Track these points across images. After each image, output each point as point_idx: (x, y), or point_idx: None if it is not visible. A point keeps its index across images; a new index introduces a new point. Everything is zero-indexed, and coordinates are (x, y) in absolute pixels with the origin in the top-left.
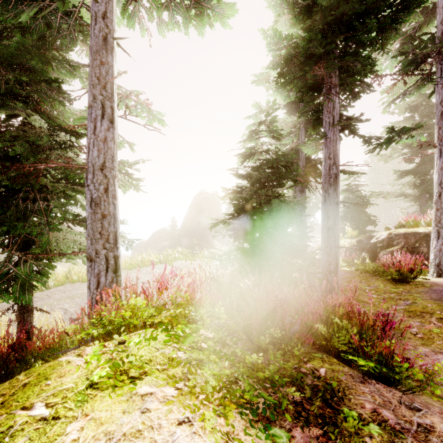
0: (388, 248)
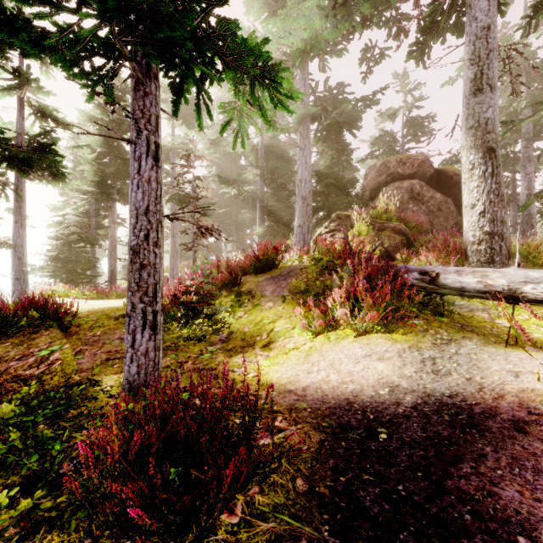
0: None
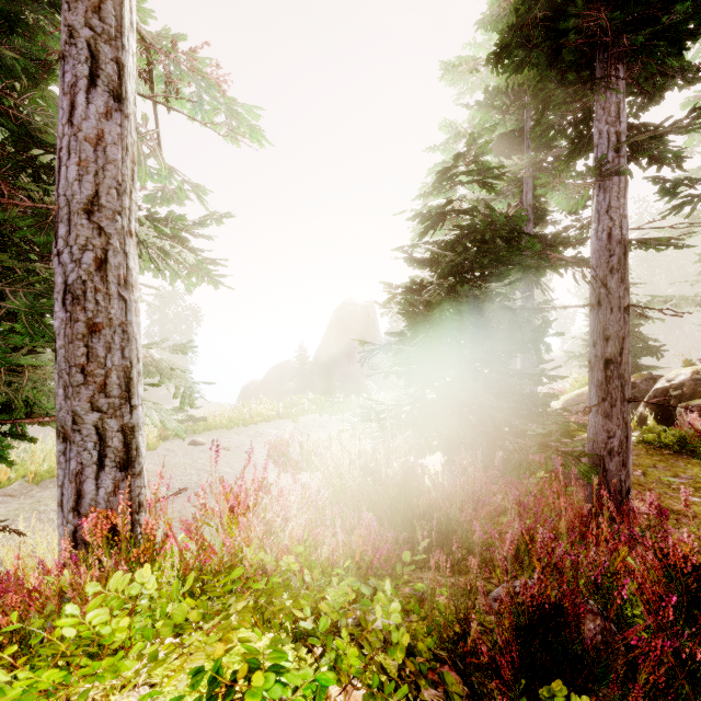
0: (694, 400)
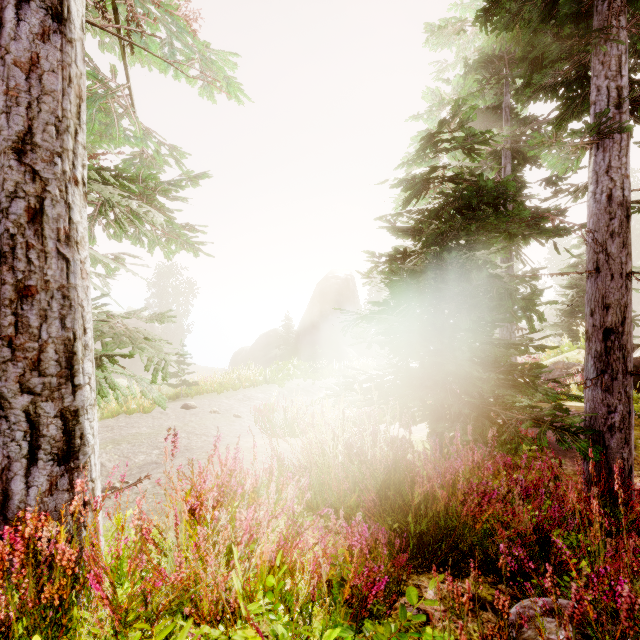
0: None
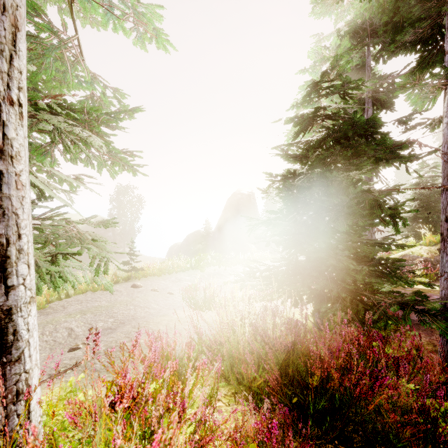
0: None
